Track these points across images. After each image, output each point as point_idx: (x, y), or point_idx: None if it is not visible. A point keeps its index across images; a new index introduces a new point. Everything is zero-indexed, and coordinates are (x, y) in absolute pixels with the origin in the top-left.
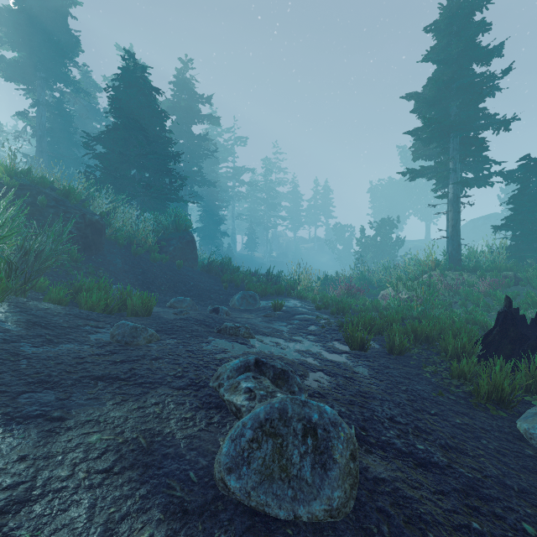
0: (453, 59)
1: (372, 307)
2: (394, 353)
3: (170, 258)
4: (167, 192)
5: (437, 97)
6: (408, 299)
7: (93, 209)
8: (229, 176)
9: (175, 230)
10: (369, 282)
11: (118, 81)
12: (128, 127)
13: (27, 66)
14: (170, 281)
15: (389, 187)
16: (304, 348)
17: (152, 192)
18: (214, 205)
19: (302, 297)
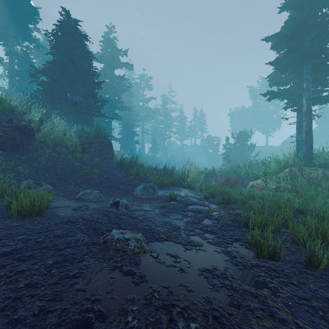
0: (307, 4)
1: (249, 196)
2: (315, 267)
3: (91, 156)
4: (92, 110)
5: (294, 34)
6: (276, 189)
7: (26, 118)
8: (140, 105)
9: (97, 136)
10: (237, 174)
11: (58, 31)
12: (63, 62)
13: (2, 28)
14: (87, 175)
15: (242, 112)
16: (207, 262)
17: (79, 108)
18: (130, 123)
19: (191, 187)
